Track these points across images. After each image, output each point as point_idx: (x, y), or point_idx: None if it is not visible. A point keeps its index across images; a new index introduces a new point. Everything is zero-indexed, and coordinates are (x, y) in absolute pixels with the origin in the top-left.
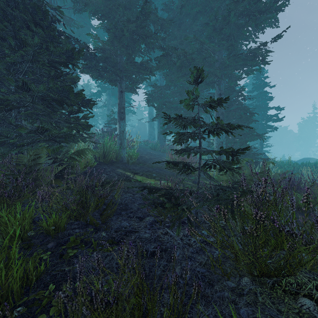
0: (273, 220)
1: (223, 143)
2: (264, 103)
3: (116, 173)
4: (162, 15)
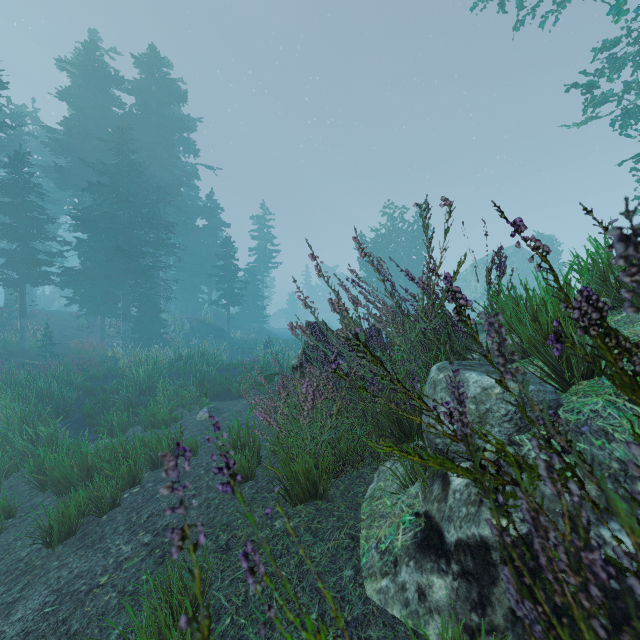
0: (45, 367)
1: (126, 332)
2: (230, 276)
3: (16, 360)
4: (89, 179)
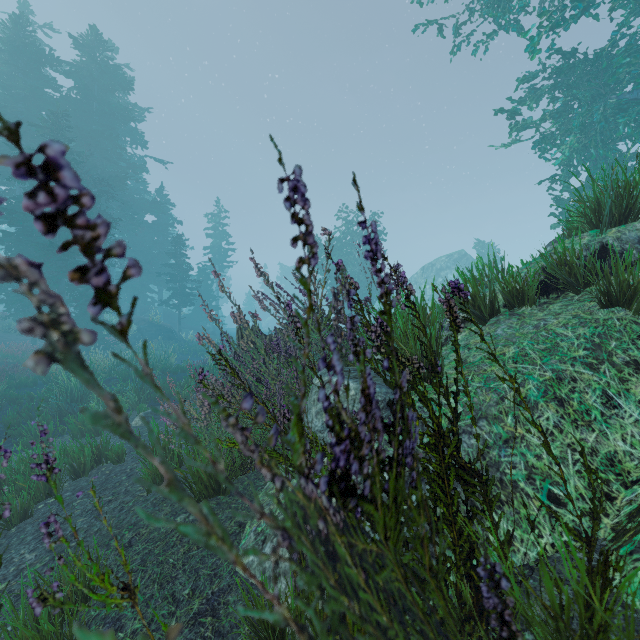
0: None
1: None
2: (181, 275)
3: None
4: None
